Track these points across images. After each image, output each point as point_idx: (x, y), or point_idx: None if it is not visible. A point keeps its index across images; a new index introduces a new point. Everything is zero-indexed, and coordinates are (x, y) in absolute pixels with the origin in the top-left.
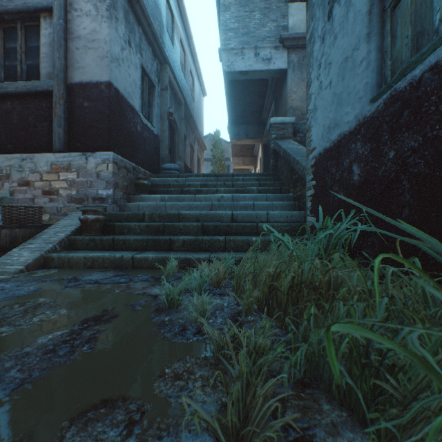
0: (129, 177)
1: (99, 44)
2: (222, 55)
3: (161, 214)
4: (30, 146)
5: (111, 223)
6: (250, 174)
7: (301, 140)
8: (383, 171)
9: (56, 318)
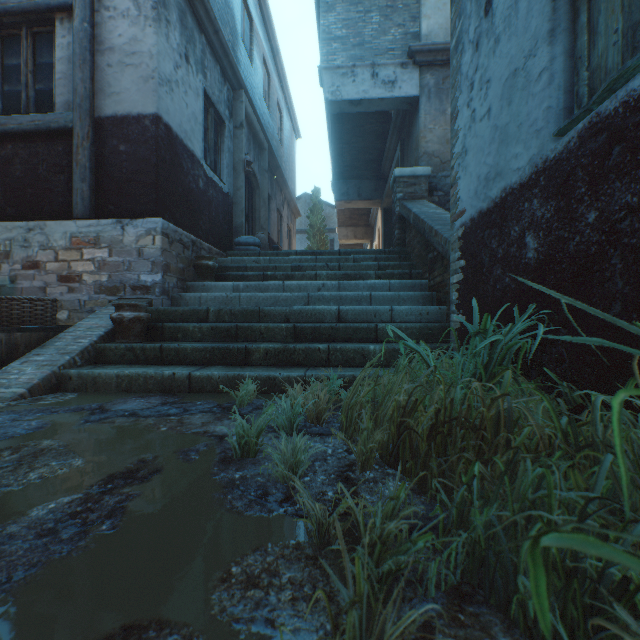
0: (186, 256)
1: (141, 59)
2: (323, 76)
3: (233, 310)
4: (40, 210)
5: (159, 324)
6: (365, 251)
7: (440, 201)
8: (577, 243)
9: (66, 473)
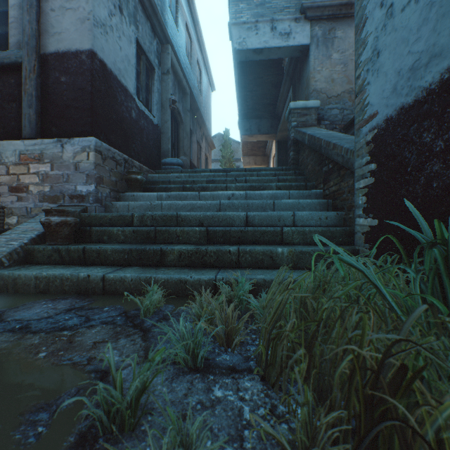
0: (119, 171)
1: (78, 3)
2: (232, 30)
3: (154, 216)
4: None
5: (87, 227)
6: (266, 169)
7: (326, 129)
8: None
9: None
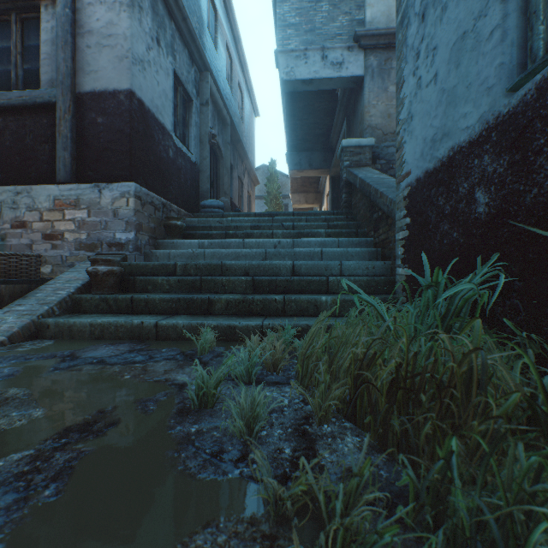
0: (157, 217)
1: (116, 40)
2: (278, 59)
3: (198, 265)
4: (27, 176)
5: (131, 277)
6: (315, 213)
7: (382, 168)
8: (535, 196)
9: (23, 425)
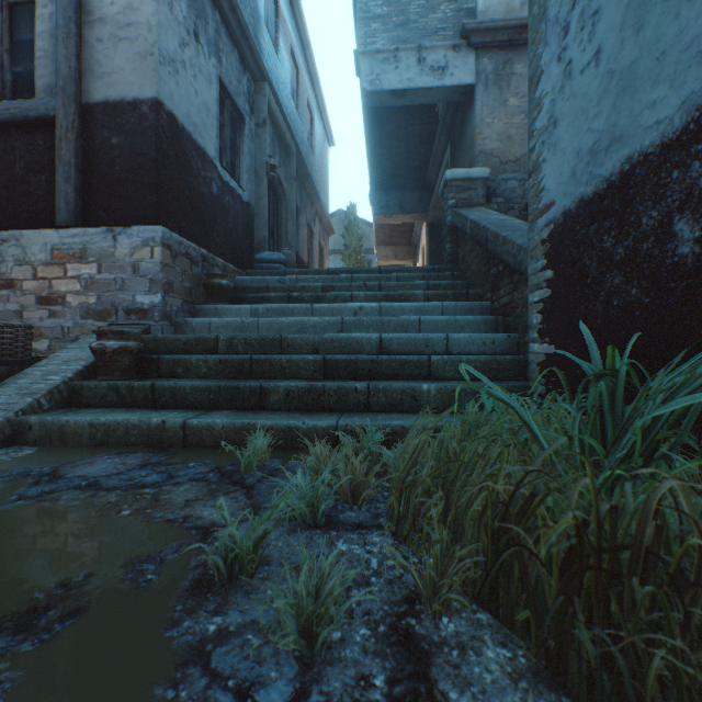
0: (194, 274)
1: (138, 31)
2: (360, 63)
3: (248, 339)
4: (17, 218)
5: (154, 356)
6: (410, 269)
7: (500, 209)
8: None
9: None
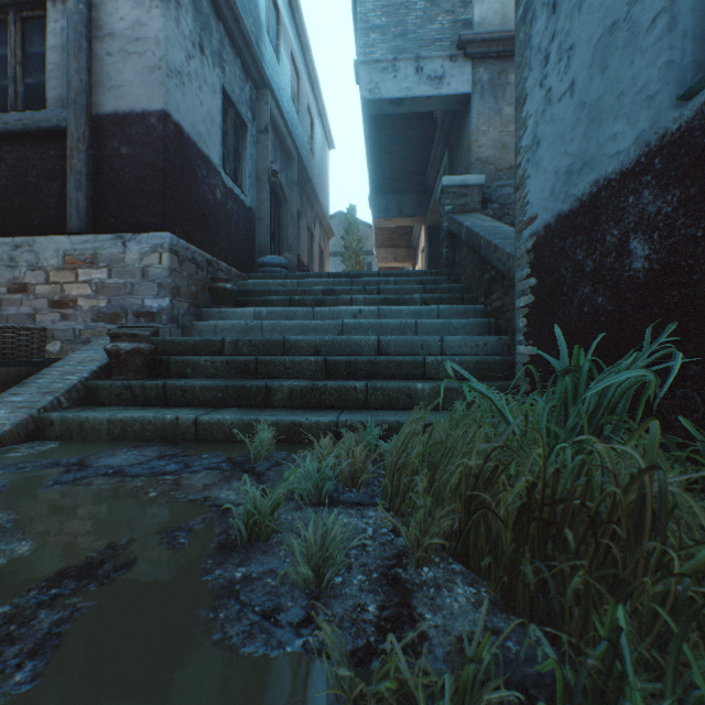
0: (200, 278)
1: (146, 46)
2: (359, 72)
3: (253, 341)
4: (30, 224)
5: (164, 357)
6: (408, 273)
7: (495, 215)
8: None
9: (1, 566)
